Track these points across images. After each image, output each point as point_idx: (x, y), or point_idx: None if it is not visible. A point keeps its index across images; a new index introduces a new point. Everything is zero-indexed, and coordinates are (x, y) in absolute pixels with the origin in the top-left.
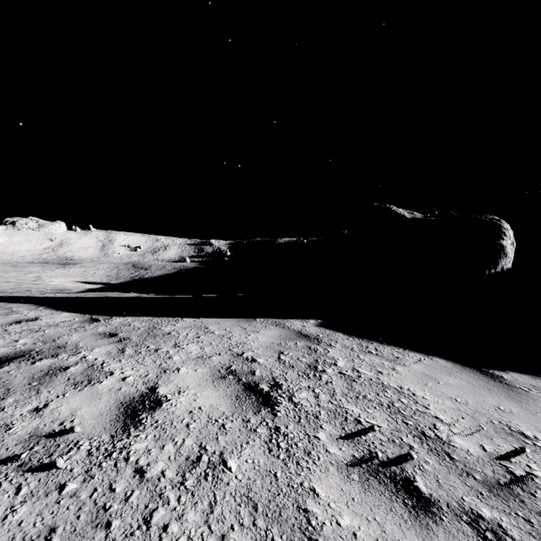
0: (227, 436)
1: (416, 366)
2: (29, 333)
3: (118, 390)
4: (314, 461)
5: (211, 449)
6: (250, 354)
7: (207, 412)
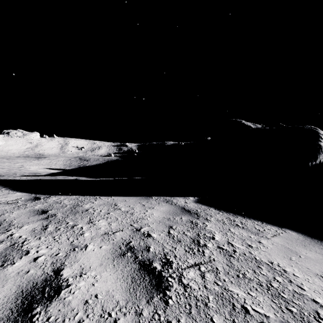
0: None
1: (276, 239)
2: None
3: (25, 274)
4: None
5: None
6: (146, 229)
7: (102, 301)
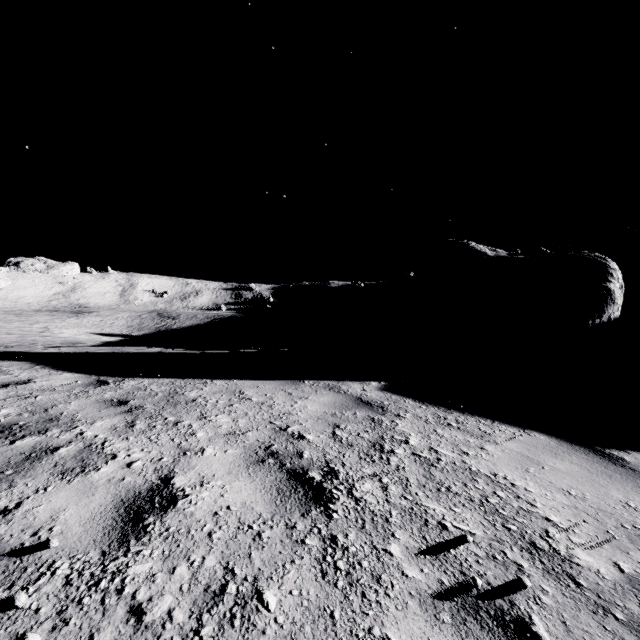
0: (264, 551)
1: (510, 444)
2: (15, 400)
3: (120, 482)
4: (385, 590)
5: (241, 572)
6: (297, 428)
7: (238, 513)
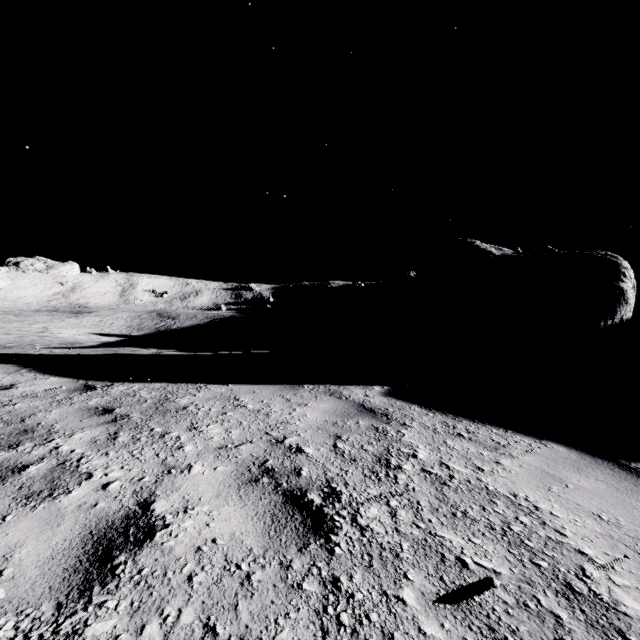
0: (254, 601)
1: (528, 457)
2: None
3: (92, 508)
4: None
5: (224, 632)
6: (295, 440)
7: (225, 548)
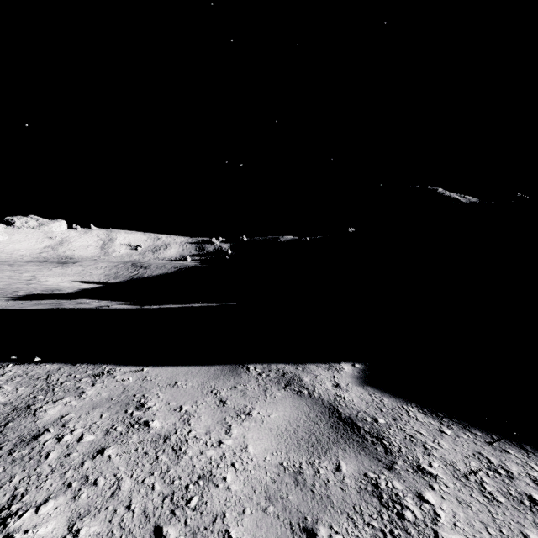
0: None
1: None
2: None
3: None
4: None
5: None
6: None
7: None
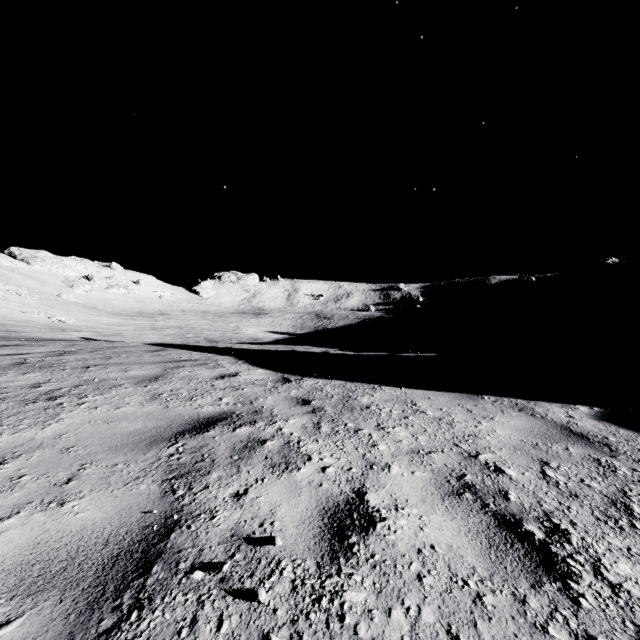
0: (493, 625)
1: None
2: (230, 391)
3: (319, 487)
4: None
5: None
6: (490, 458)
7: (445, 558)
